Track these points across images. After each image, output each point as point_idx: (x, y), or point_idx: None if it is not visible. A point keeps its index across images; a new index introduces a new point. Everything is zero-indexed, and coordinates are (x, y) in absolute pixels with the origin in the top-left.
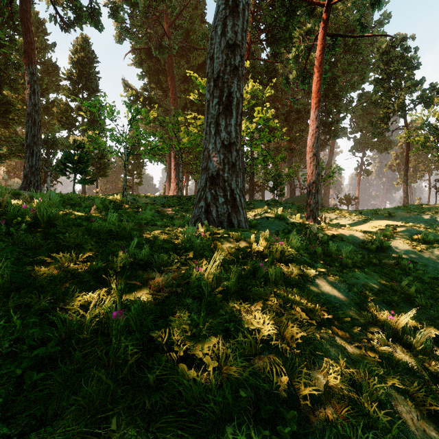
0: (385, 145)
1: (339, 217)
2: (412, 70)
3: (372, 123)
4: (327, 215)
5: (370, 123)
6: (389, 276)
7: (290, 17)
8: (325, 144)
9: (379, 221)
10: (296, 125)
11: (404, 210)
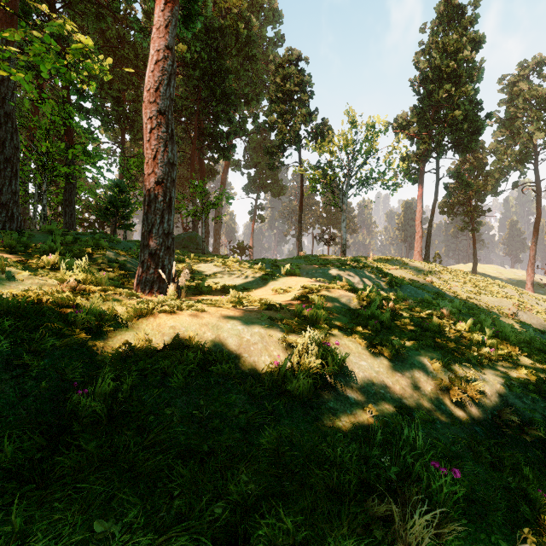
0: (278, 188)
1: (222, 270)
2: (308, 95)
3: (268, 152)
4: (202, 265)
5: (265, 151)
6: None
7: None
8: (215, 172)
9: (288, 279)
10: None
11: (305, 261)
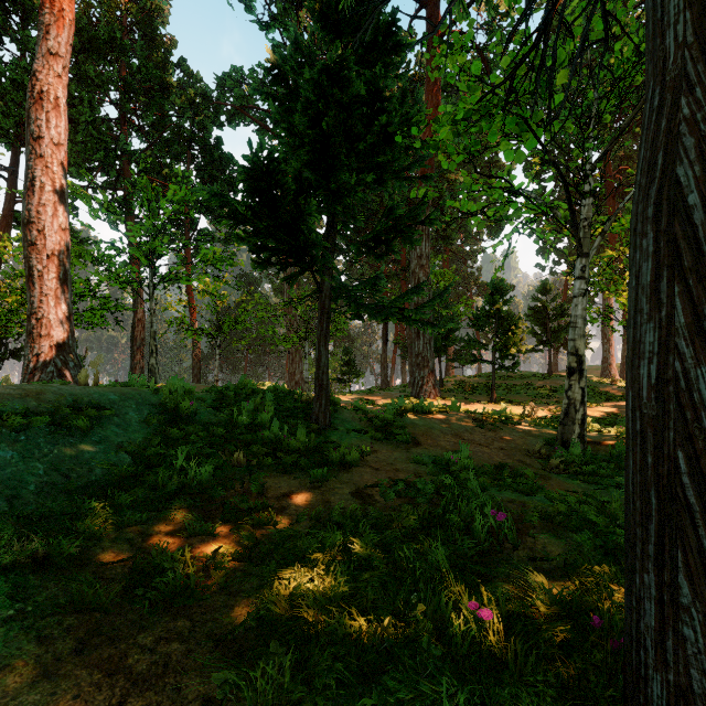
0: None
1: None
2: None
3: None
4: None
5: None
6: None
7: None
8: None
9: None
10: None
11: None
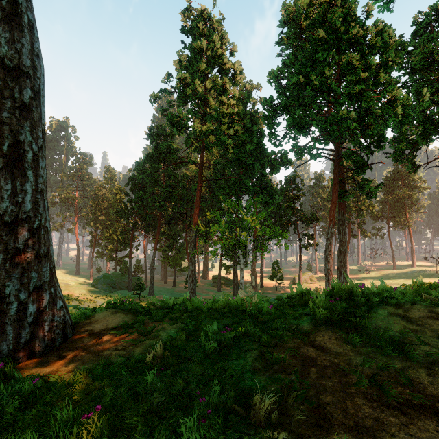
0: None
1: None
2: None
3: None
4: None
5: None
6: None
7: None
8: None
9: None
10: None
11: None
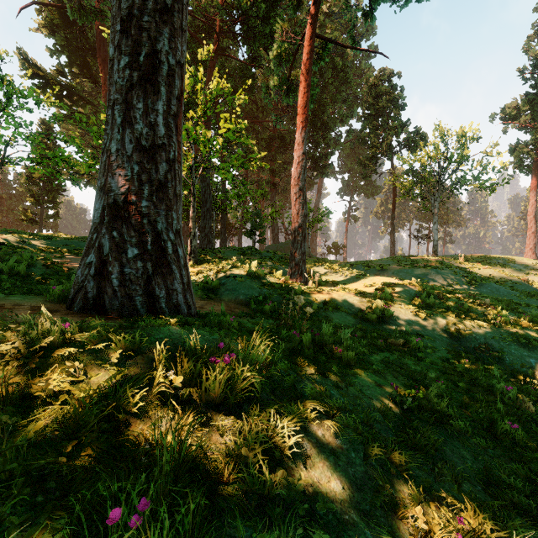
0: (371, 189)
1: (329, 271)
2: (399, 110)
3: (361, 163)
4: (316, 268)
5: (358, 162)
6: (406, 373)
7: (271, 7)
8: (312, 182)
9: (374, 278)
10: (280, 156)
11: (394, 262)
